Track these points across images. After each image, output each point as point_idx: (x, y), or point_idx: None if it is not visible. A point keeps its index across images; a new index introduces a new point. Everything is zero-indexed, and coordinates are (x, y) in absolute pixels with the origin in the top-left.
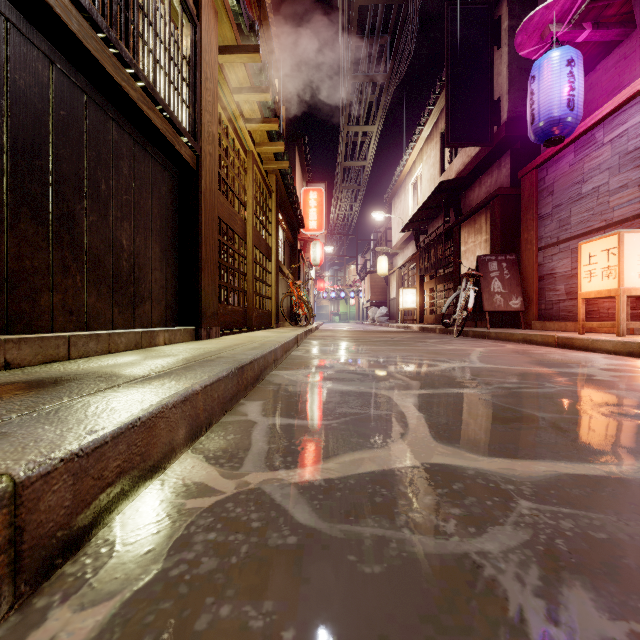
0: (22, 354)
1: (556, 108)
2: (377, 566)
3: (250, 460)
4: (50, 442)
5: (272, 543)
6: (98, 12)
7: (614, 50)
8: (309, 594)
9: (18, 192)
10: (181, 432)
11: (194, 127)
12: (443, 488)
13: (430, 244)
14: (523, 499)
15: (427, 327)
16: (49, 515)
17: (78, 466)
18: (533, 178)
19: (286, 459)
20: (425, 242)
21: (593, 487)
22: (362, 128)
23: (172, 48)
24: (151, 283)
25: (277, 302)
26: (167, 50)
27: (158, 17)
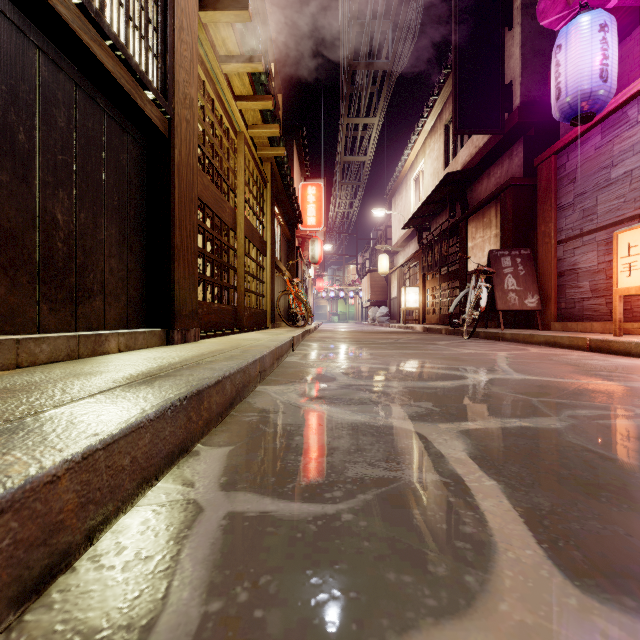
0: None
1: (587, 79)
2: None
3: None
4: None
5: None
6: None
7: None
8: None
9: None
10: None
11: (164, 83)
12: None
13: (434, 241)
14: None
15: (432, 327)
16: None
17: None
18: (552, 165)
19: None
20: (428, 239)
21: None
22: (362, 120)
23: None
24: (104, 273)
25: (272, 301)
26: None
27: None
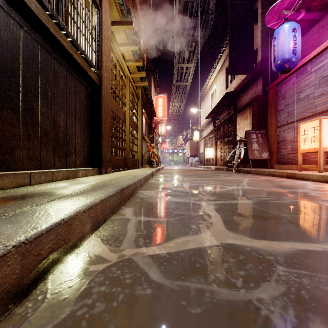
0: (4, 182)
1: (287, 54)
2: (198, 308)
3: (126, 241)
4: (8, 235)
5: (137, 293)
6: (46, 0)
7: (317, 24)
8: (159, 327)
9: (2, 95)
10: (88, 226)
11: (98, 63)
12: (233, 258)
13: (220, 125)
14: (279, 265)
15: (219, 167)
16: (5, 279)
17: (24, 249)
18: (274, 90)
19: (146, 241)
20: (218, 124)
21: (317, 258)
22: (185, 65)
23: (86, 21)
24: (75, 144)
25: (142, 154)
26: (84, 22)
27: (79, 4)
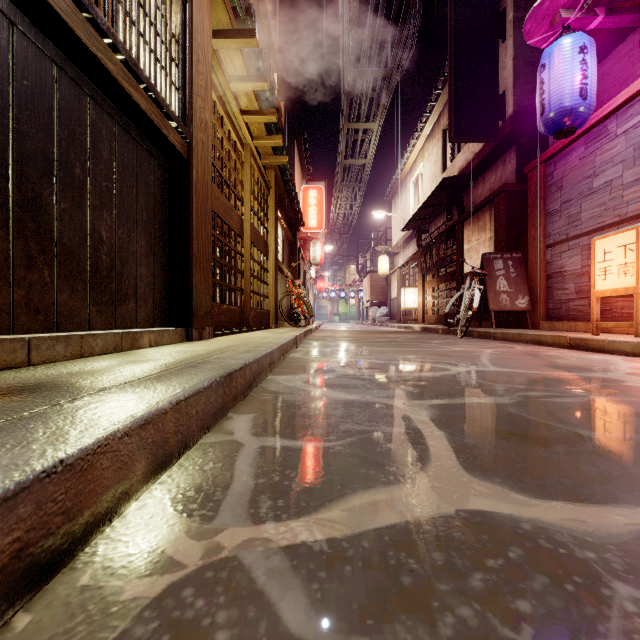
0: None
1: (568, 97)
2: None
3: (228, 505)
4: None
5: None
6: None
7: (628, 38)
8: None
9: None
10: (139, 466)
11: (184, 112)
12: (496, 557)
13: (432, 243)
14: (617, 580)
15: (429, 327)
16: None
17: None
18: (540, 173)
19: (276, 503)
20: (426, 241)
21: None
22: (363, 125)
23: (159, 23)
24: (136, 279)
25: (276, 301)
26: (153, 25)
27: None
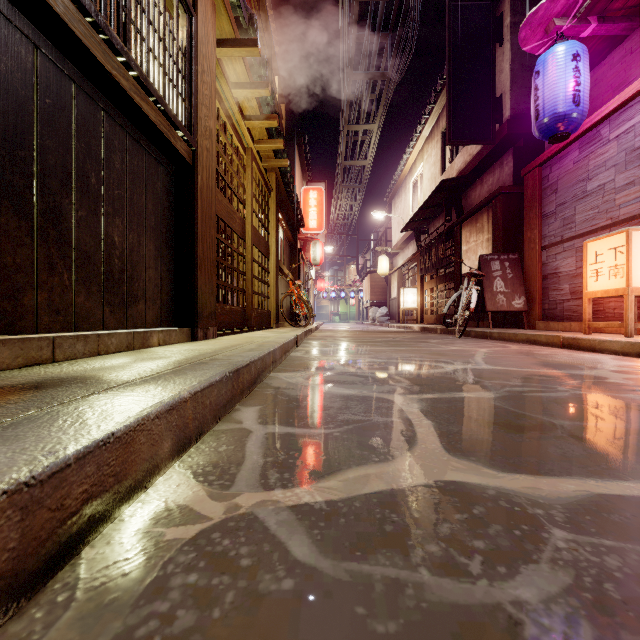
0: None
1: (561, 104)
2: (392, 623)
3: (243, 477)
4: None
5: (264, 589)
6: None
7: (620, 45)
8: None
9: None
10: (166, 445)
11: (190, 121)
12: (462, 513)
13: (431, 243)
14: (556, 527)
15: (428, 327)
16: None
17: (28, 497)
18: (536, 176)
19: (283, 476)
20: (426, 242)
21: (634, 511)
22: (362, 127)
23: (167, 38)
24: (145, 282)
25: (277, 302)
26: (161, 40)
27: (152, 5)
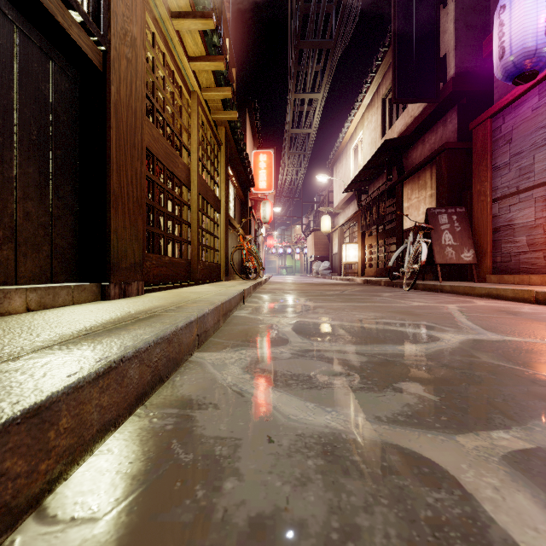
0: None
1: (532, 37)
2: None
3: None
4: None
5: None
6: None
7: None
8: None
9: None
10: None
11: (97, 10)
12: None
13: (372, 202)
14: None
15: (371, 280)
16: None
17: None
18: (487, 128)
19: None
20: (366, 201)
21: None
22: (308, 96)
23: None
24: (16, 217)
25: (226, 255)
26: None
27: None
